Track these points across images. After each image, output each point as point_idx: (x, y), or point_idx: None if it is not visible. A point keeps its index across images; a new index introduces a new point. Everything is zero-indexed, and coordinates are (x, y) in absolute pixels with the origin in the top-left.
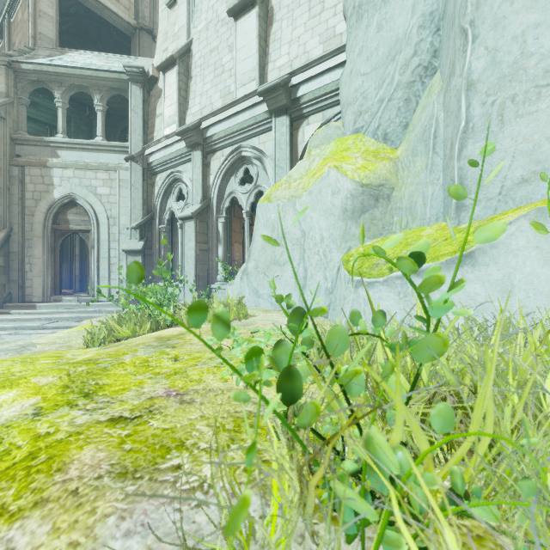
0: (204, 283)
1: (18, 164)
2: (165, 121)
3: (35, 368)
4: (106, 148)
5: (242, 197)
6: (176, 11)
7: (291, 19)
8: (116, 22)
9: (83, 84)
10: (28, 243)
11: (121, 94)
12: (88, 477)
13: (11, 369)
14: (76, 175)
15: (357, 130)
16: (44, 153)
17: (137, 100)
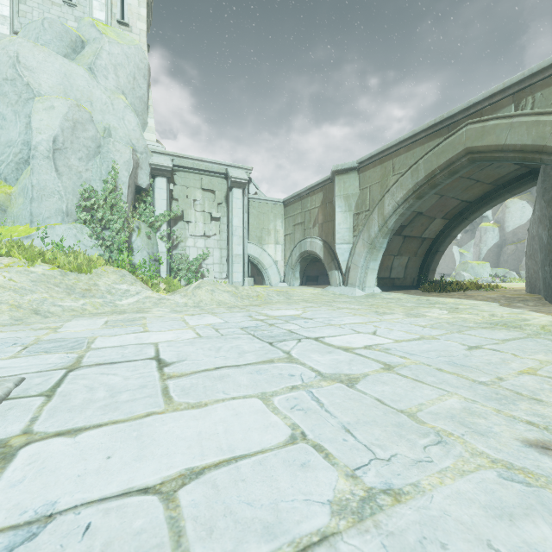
0: None
1: None
2: None
3: None
4: None
5: None
6: None
7: None
8: None
9: None
10: None
11: None
12: None
13: None
14: None
15: None
16: None
17: None
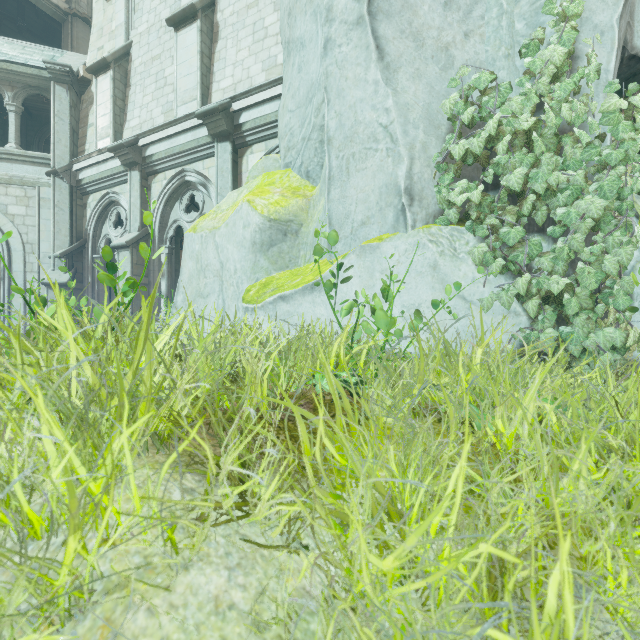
0: None
1: None
2: (97, 133)
3: None
4: (20, 158)
5: (187, 226)
6: (114, 5)
7: (236, 39)
8: (40, 3)
9: None
10: None
11: (42, 93)
12: None
13: None
14: None
15: (287, 165)
16: None
17: (63, 104)
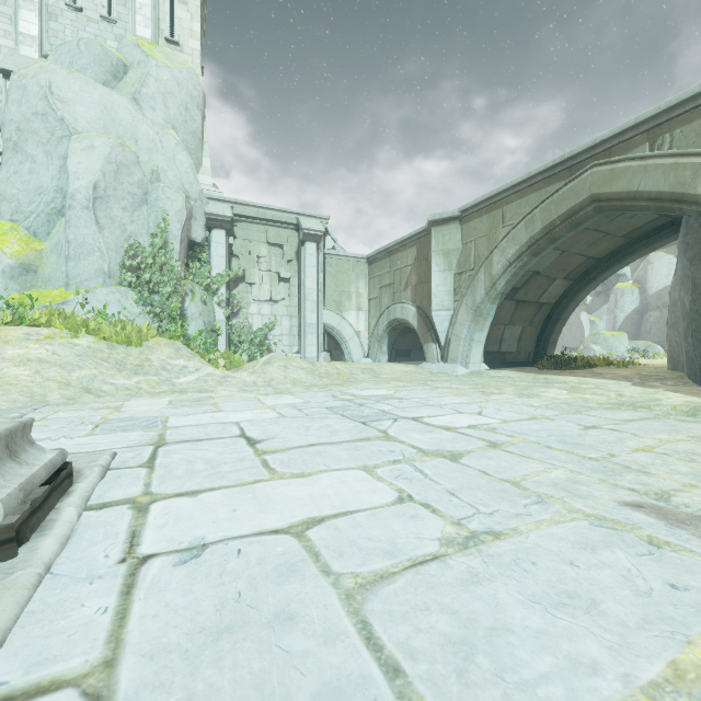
0: None
1: None
2: None
3: None
4: None
5: None
6: None
7: None
8: None
9: None
10: None
11: None
12: None
13: None
14: None
15: (13, 220)
16: None
17: None
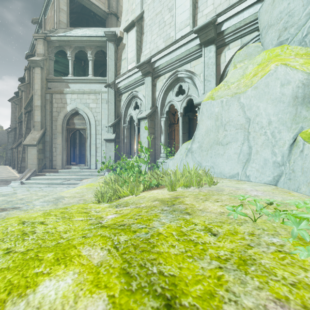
0: (152, 158)
1: (49, 93)
2: (128, 61)
3: (75, 227)
4: (94, 81)
5: (177, 103)
6: None
7: None
8: (98, 11)
9: (82, 45)
10: (54, 136)
11: (102, 49)
12: None
13: (57, 228)
14: (78, 97)
15: (280, 42)
16: (62, 86)
17: (111, 51)
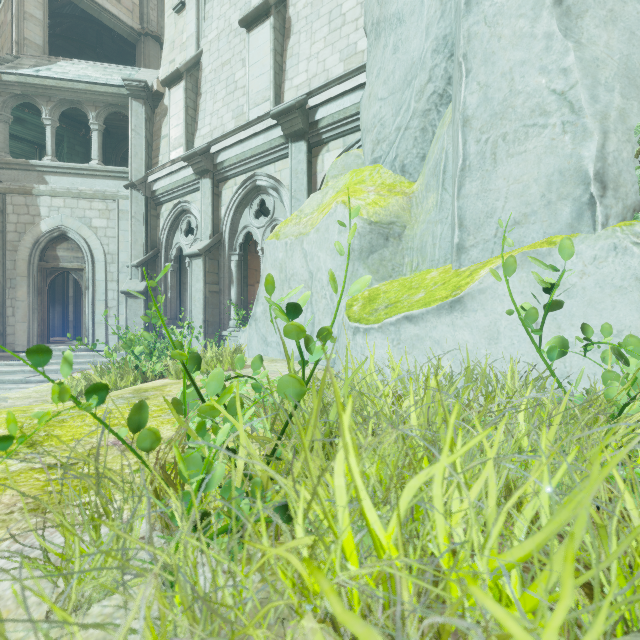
0: (214, 329)
1: None
2: (171, 144)
3: None
4: (102, 173)
5: (257, 232)
6: (184, 17)
7: (310, 32)
8: (117, 27)
9: (76, 99)
10: (10, 283)
11: (121, 111)
12: (0, 513)
13: None
14: (67, 205)
15: (375, 160)
16: (29, 178)
17: (139, 118)
